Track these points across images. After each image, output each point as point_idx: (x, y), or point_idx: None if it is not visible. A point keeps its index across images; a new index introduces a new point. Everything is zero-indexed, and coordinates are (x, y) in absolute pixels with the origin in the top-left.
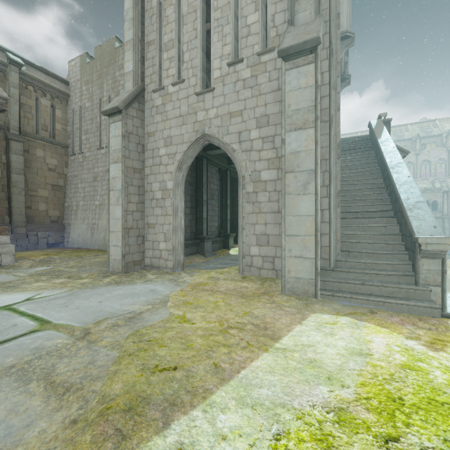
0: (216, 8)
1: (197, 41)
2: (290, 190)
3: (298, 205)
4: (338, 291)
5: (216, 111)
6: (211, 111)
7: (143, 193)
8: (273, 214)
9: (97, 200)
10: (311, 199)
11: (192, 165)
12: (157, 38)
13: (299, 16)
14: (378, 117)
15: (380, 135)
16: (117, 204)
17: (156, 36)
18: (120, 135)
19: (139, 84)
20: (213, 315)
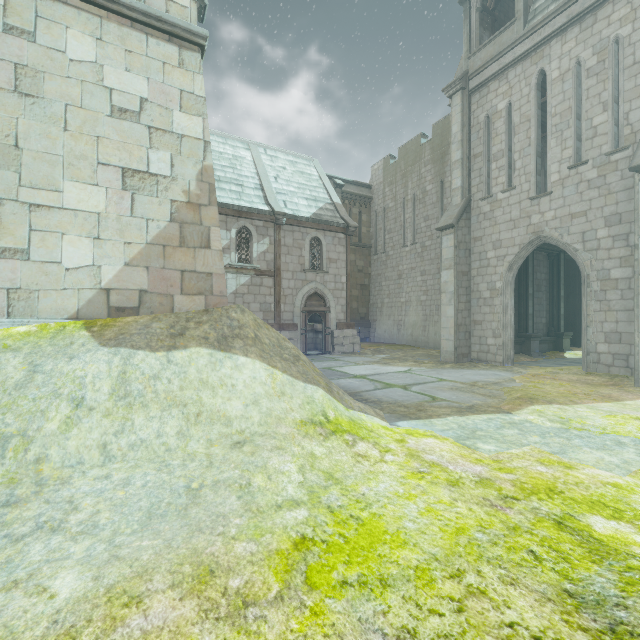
0: (553, 115)
1: (531, 148)
2: None
3: None
4: None
5: (553, 213)
6: (547, 214)
7: (469, 293)
8: (627, 312)
9: (402, 297)
10: None
11: None
12: (484, 150)
13: None
14: None
15: None
16: (448, 305)
17: (483, 149)
18: (452, 246)
19: (467, 196)
20: (560, 388)
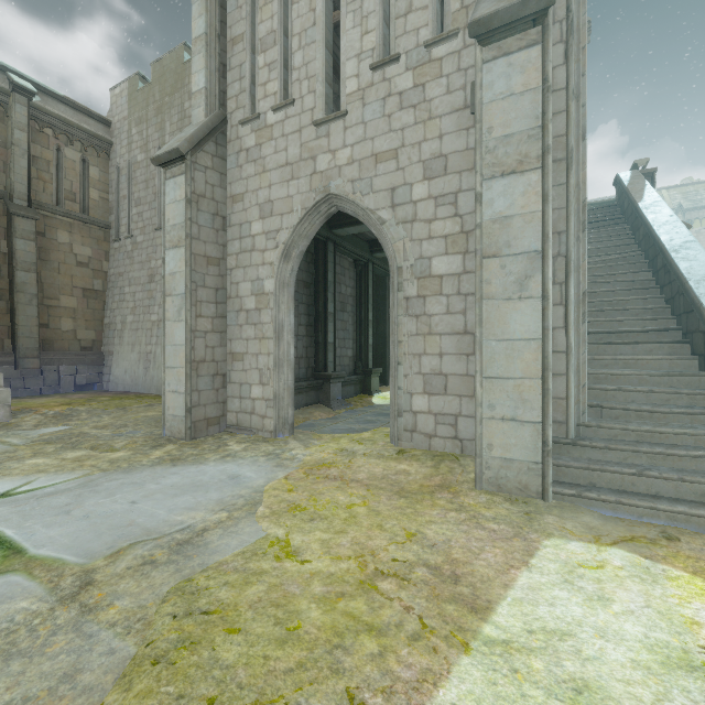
0: None
1: (317, 29)
2: (492, 292)
3: (508, 320)
4: (588, 487)
5: (350, 152)
6: (341, 153)
7: (223, 299)
8: (456, 336)
9: (154, 313)
10: (534, 308)
11: (309, 253)
12: (247, 30)
13: None
14: (632, 167)
15: (640, 195)
16: (177, 320)
17: (246, 28)
18: (183, 199)
19: (217, 110)
20: (345, 539)
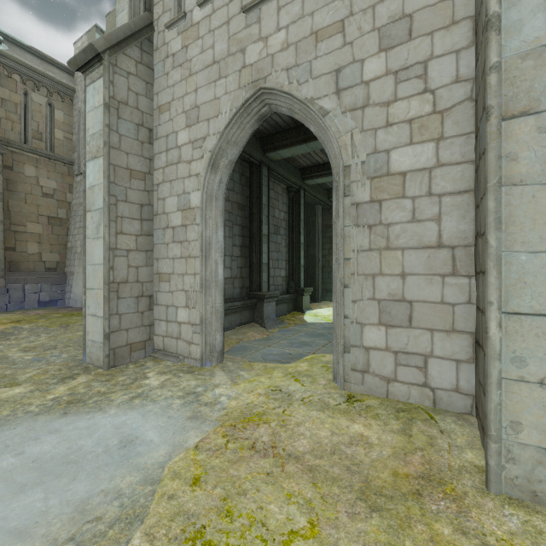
0: None
1: None
2: (521, 172)
3: None
4: None
5: (284, 36)
6: (274, 38)
7: (149, 216)
8: (425, 250)
9: None
10: None
11: (243, 176)
12: None
13: None
14: None
15: None
16: (96, 237)
17: None
18: (101, 104)
19: (141, 13)
20: None
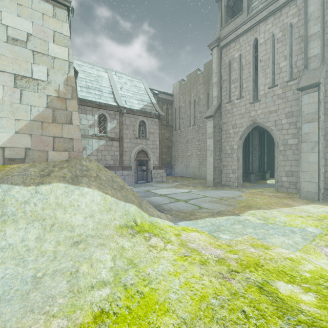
0: (261, 61)
1: (251, 77)
2: (304, 151)
3: (308, 157)
4: None
5: (261, 111)
6: (258, 111)
7: (220, 150)
8: (296, 161)
9: (188, 152)
10: (316, 155)
11: None
12: (228, 78)
13: (311, 65)
14: None
15: None
16: (210, 157)
17: (227, 77)
18: (212, 126)
19: (219, 101)
20: (264, 200)
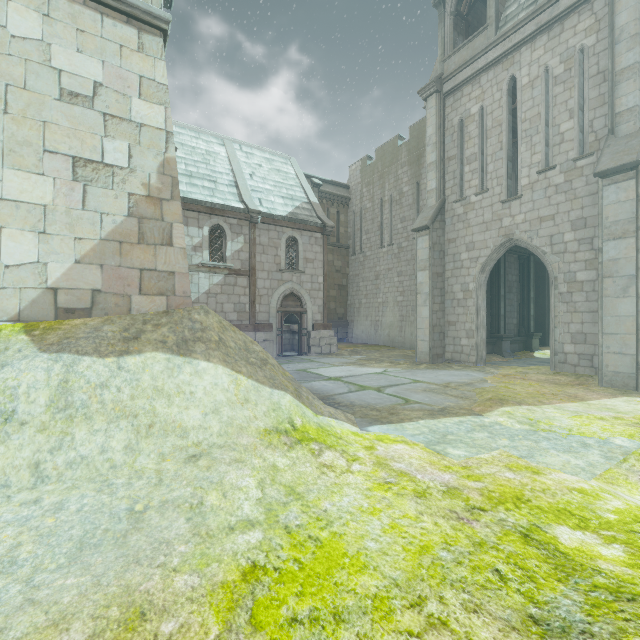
0: (523, 120)
1: (503, 152)
2: (608, 294)
3: (617, 307)
4: None
5: (523, 217)
6: (518, 217)
7: (443, 294)
8: (591, 313)
9: (380, 297)
10: (631, 301)
11: None
12: (458, 153)
13: (621, 128)
14: None
15: None
16: (423, 306)
17: (457, 152)
18: (427, 247)
19: (441, 198)
20: (530, 388)
